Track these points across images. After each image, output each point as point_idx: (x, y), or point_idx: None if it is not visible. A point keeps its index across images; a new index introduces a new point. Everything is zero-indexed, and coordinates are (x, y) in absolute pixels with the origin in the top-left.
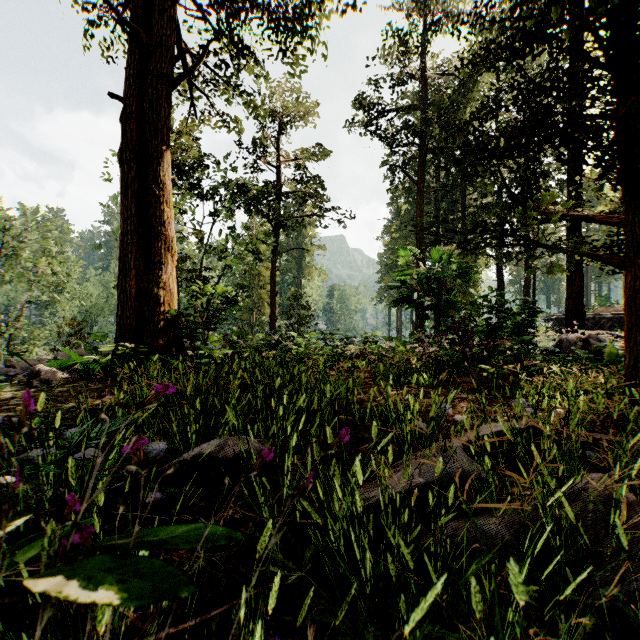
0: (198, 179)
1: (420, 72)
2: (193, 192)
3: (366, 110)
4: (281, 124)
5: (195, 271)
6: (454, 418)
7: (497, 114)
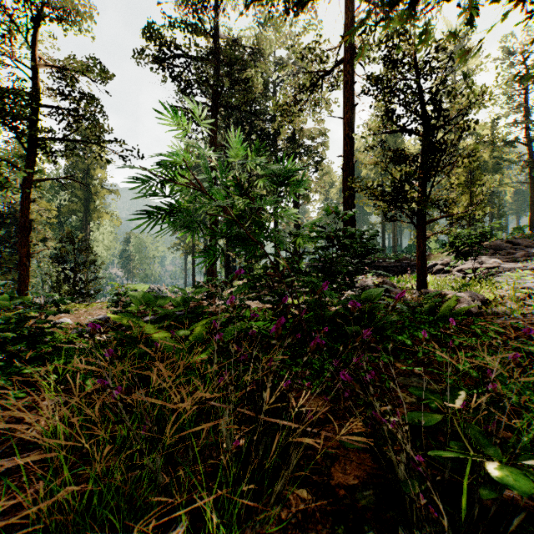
0: None
1: (212, 29)
2: None
3: (157, 45)
4: (38, 14)
5: None
6: None
7: None
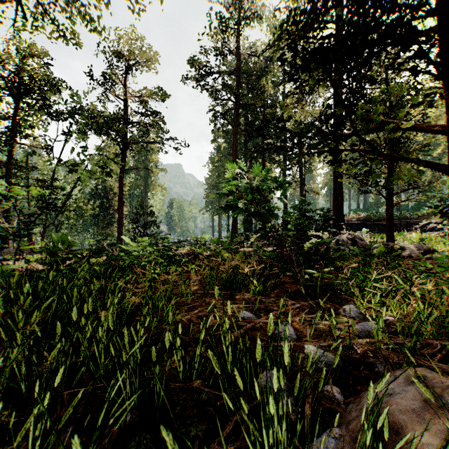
0: (48, 99)
1: (235, 48)
2: (42, 110)
3: (197, 68)
4: (128, 65)
5: (43, 181)
6: (307, 352)
7: (336, 4)
